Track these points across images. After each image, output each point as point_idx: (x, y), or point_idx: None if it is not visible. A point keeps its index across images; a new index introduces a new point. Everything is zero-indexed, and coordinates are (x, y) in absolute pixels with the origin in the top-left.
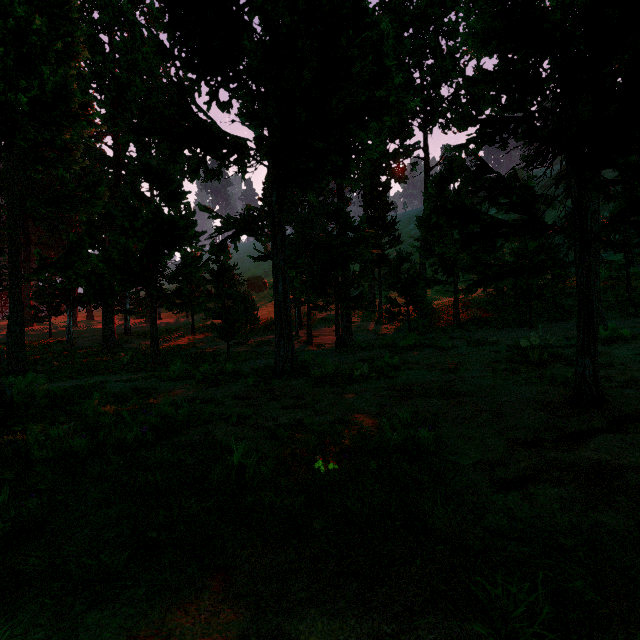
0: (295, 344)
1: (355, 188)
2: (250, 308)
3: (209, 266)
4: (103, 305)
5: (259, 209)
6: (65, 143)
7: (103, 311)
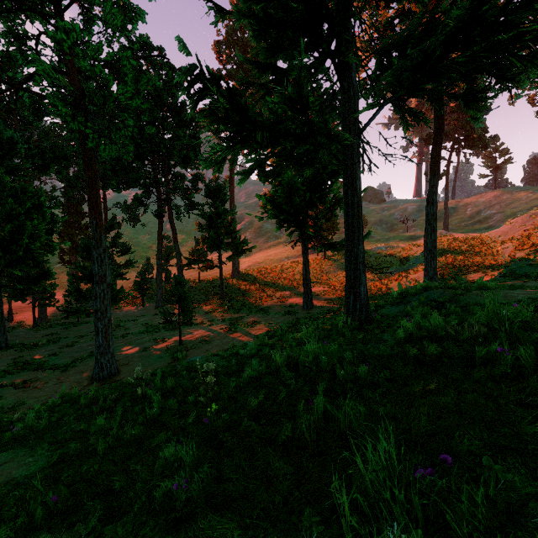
0: None
1: None
2: None
3: None
4: None
5: None
6: None
7: None
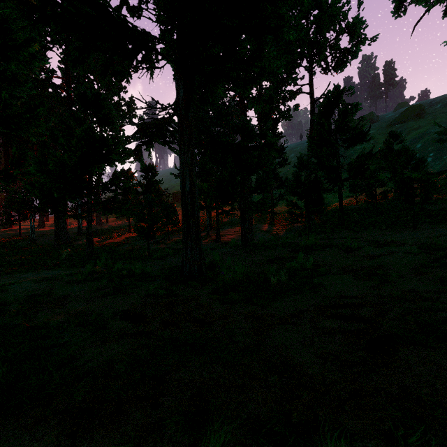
0: (206, 242)
1: (256, 110)
2: (171, 213)
3: (140, 181)
4: (55, 211)
5: (166, 107)
6: (14, 74)
7: (55, 215)
